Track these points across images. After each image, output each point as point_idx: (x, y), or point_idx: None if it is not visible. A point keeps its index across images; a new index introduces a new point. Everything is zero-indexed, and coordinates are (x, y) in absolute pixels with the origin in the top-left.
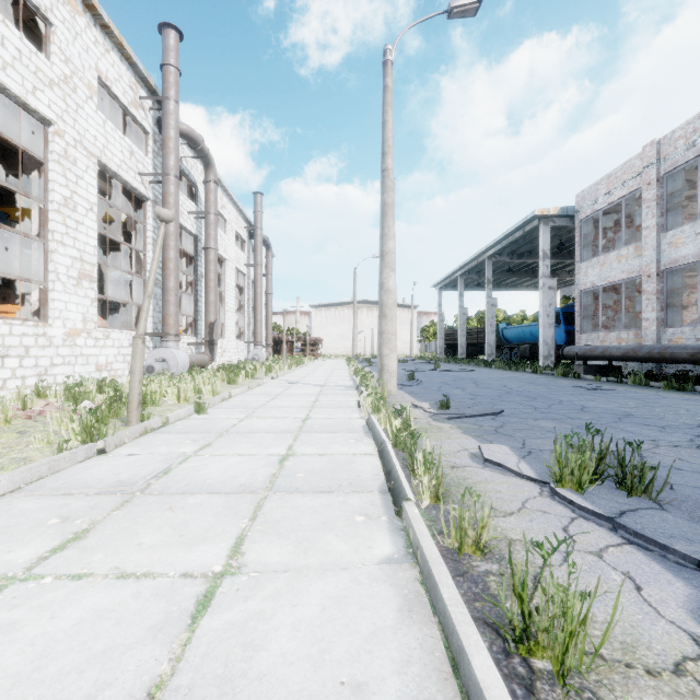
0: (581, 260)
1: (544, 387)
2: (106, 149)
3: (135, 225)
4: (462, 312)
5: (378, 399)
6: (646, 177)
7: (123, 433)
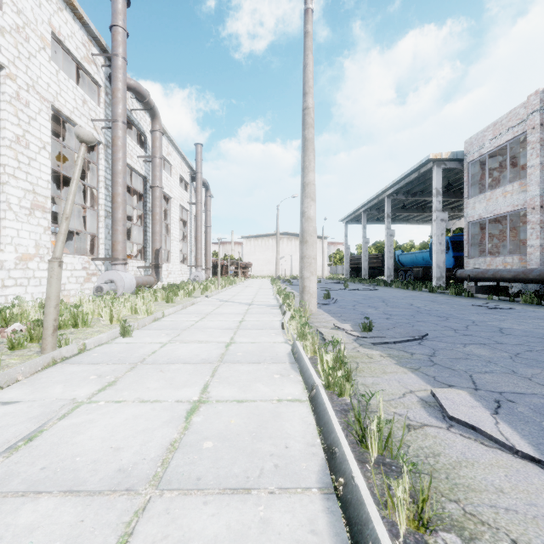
0: (469, 197)
1: (447, 306)
2: (59, 95)
3: (90, 166)
4: (364, 241)
5: (304, 325)
6: (531, 123)
7: (14, 370)
